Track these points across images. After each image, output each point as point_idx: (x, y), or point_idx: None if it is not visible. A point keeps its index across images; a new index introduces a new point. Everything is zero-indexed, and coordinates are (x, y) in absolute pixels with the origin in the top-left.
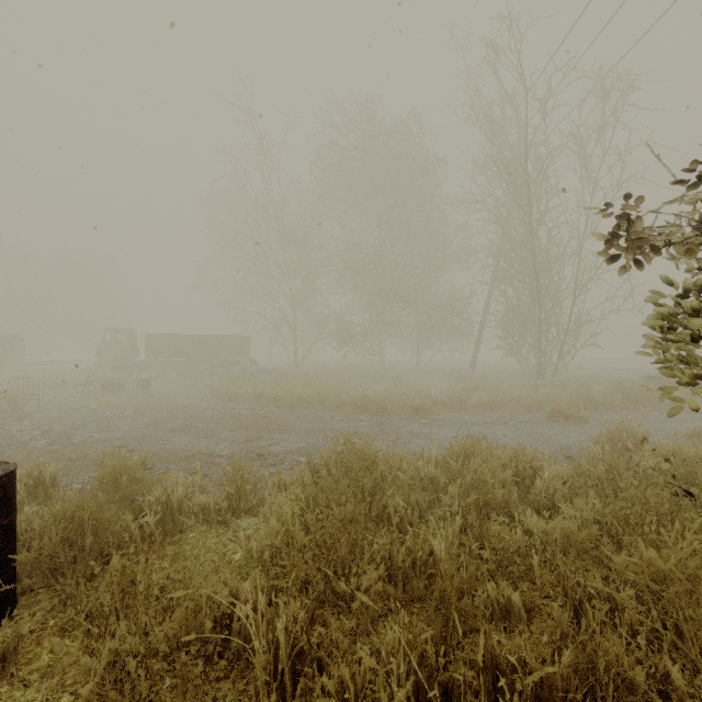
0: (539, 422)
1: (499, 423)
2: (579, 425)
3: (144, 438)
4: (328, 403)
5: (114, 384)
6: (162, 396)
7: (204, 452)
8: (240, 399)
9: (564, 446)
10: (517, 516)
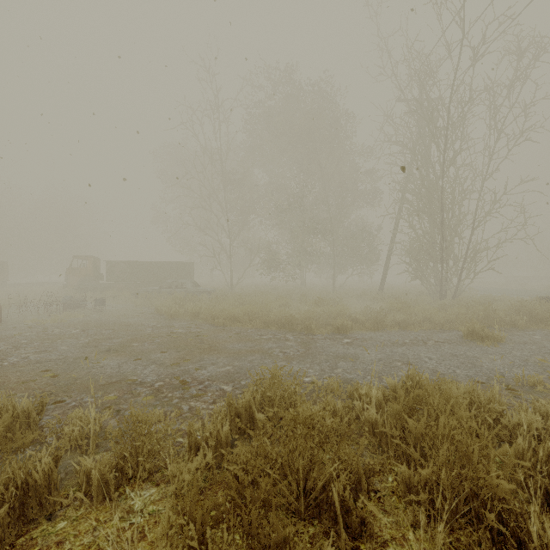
0: (456, 342)
1: (419, 344)
2: (497, 345)
3: (75, 359)
4: (257, 321)
5: (74, 303)
6: (113, 314)
7: (128, 378)
8: (180, 317)
9: (495, 372)
10: (535, 529)
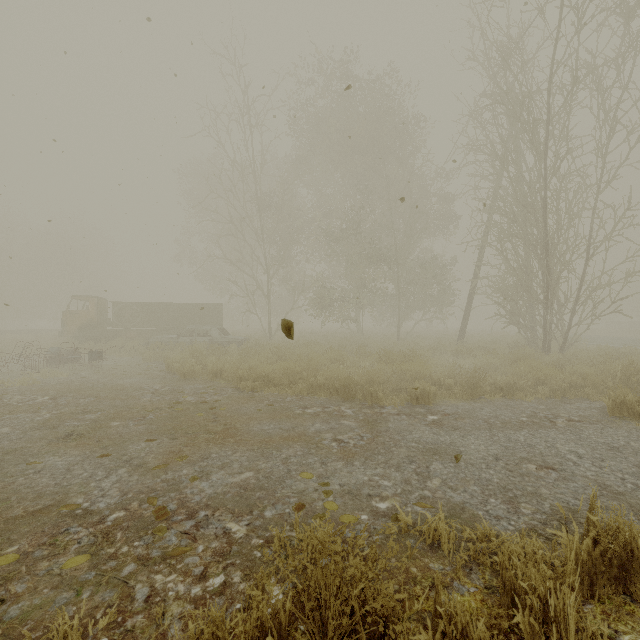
0: (600, 422)
1: (544, 424)
2: None
3: (5, 455)
4: (300, 385)
5: (64, 356)
6: (110, 372)
7: (67, 500)
8: (197, 377)
9: None
10: None
